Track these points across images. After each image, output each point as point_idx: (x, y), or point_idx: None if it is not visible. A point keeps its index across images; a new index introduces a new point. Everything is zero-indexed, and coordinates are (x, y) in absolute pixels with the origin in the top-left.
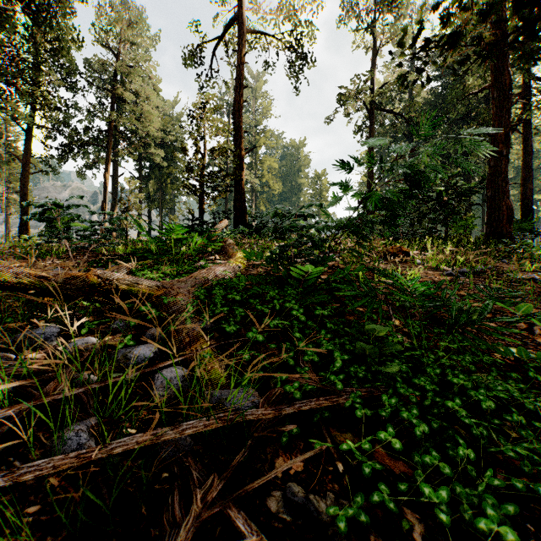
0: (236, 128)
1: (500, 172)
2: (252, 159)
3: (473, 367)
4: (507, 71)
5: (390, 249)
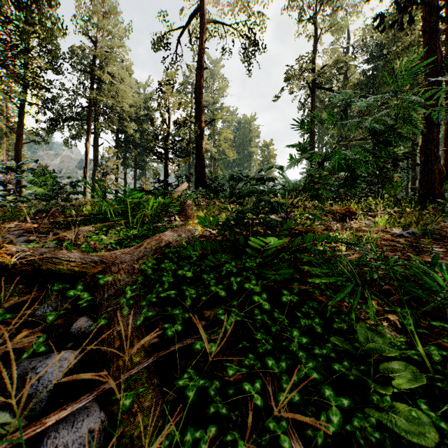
0: (197, 104)
1: (432, 139)
2: (211, 131)
3: None
4: (438, 49)
5: (338, 210)
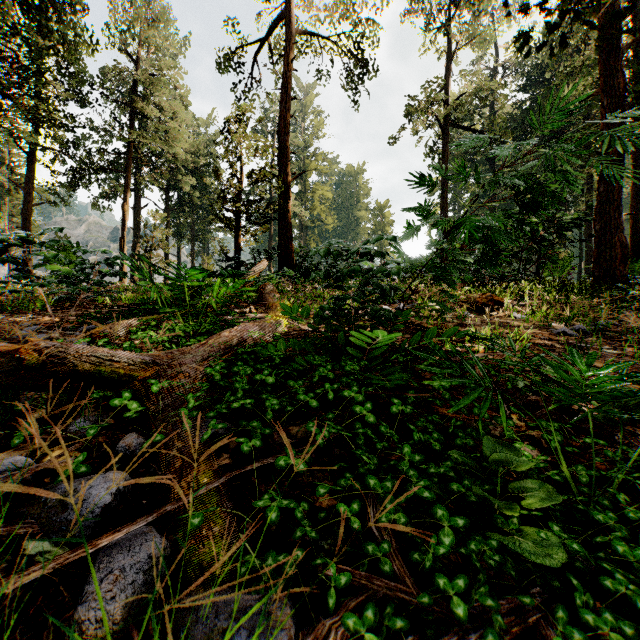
0: (280, 149)
1: (612, 200)
2: (301, 187)
3: None
4: (620, 72)
5: (477, 298)
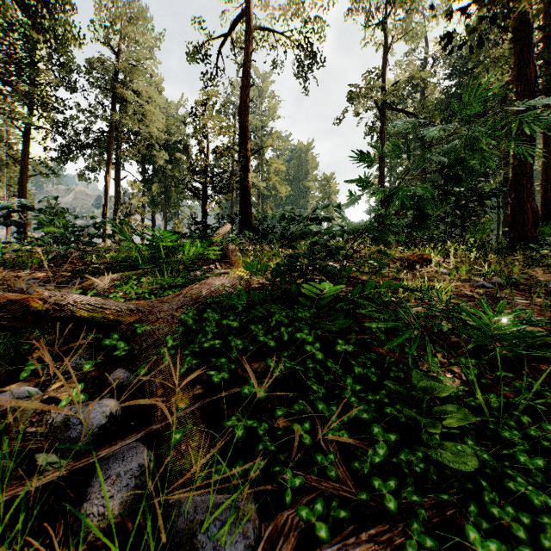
0: (241, 128)
1: (525, 173)
2: (258, 161)
3: None
4: (532, 63)
5: (409, 256)
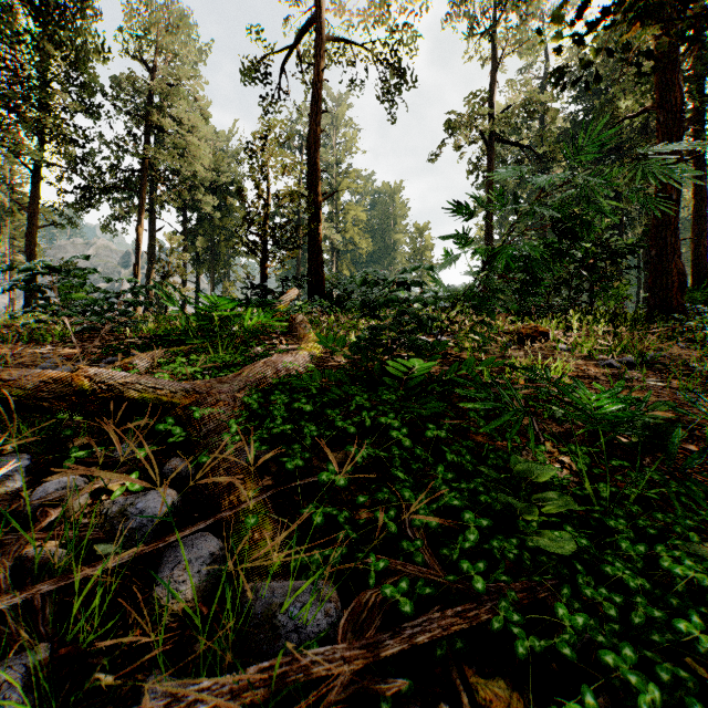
0: (310, 166)
1: (668, 224)
2: (332, 208)
3: (694, 536)
4: (678, 86)
5: (521, 329)
